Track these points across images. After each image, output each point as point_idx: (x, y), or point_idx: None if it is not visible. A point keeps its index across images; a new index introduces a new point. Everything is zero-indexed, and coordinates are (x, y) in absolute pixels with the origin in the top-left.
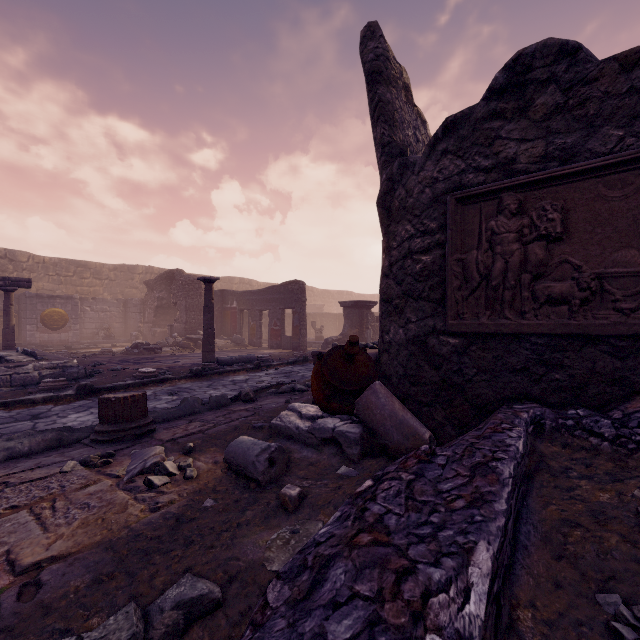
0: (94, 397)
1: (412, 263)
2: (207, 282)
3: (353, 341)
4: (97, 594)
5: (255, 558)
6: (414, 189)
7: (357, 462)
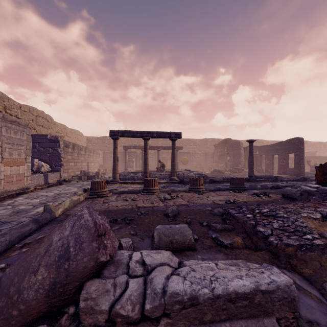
0: (214, 183)
1: None
2: (250, 142)
3: None
4: None
5: None
6: None
7: None
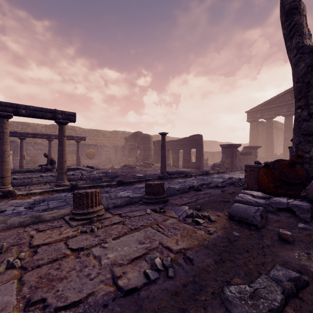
0: (123, 185)
1: None
2: (163, 135)
3: (301, 155)
4: (224, 268)
5: (297, 263)
6: None
7: (309, 222)
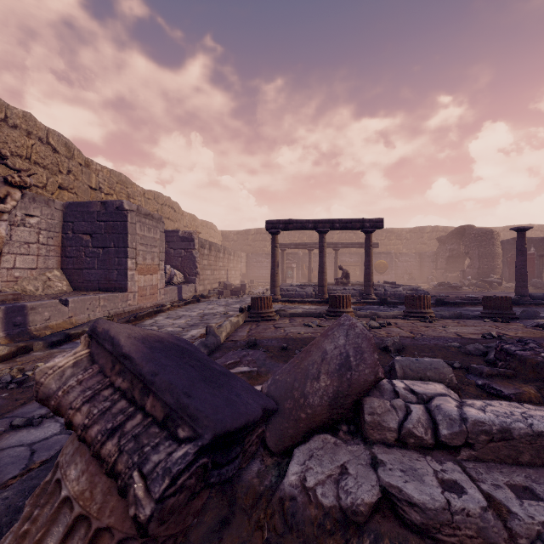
0: (446, 306)
1: None
2: (519, 231)
3: None
4: None
5: None
6: None
7: None
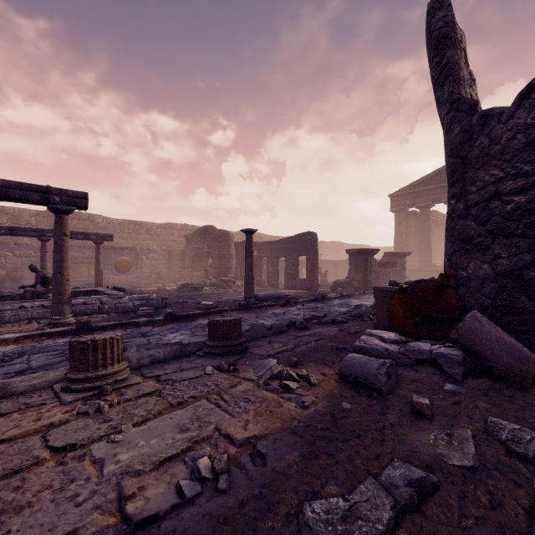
0: (177, 322)
1: (501, 204)
2: (248, 233)
3: (451, 274)
4: (314, 467)
5: (430, 453)
6: (502, 136)
7: (460, 381)
